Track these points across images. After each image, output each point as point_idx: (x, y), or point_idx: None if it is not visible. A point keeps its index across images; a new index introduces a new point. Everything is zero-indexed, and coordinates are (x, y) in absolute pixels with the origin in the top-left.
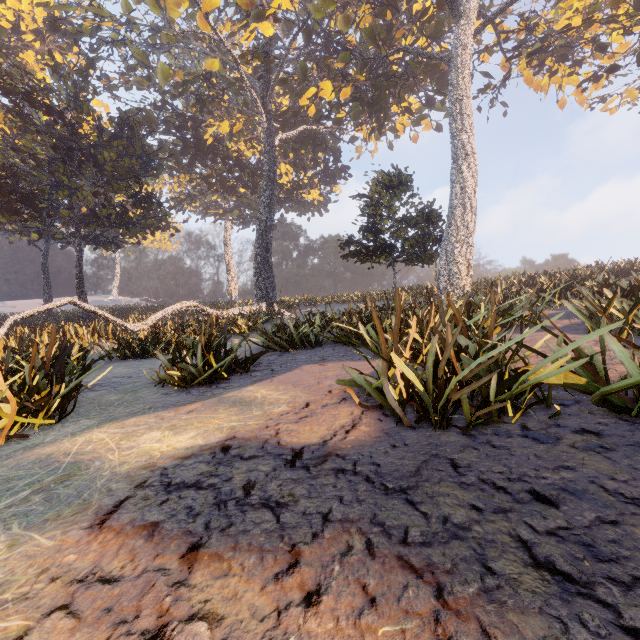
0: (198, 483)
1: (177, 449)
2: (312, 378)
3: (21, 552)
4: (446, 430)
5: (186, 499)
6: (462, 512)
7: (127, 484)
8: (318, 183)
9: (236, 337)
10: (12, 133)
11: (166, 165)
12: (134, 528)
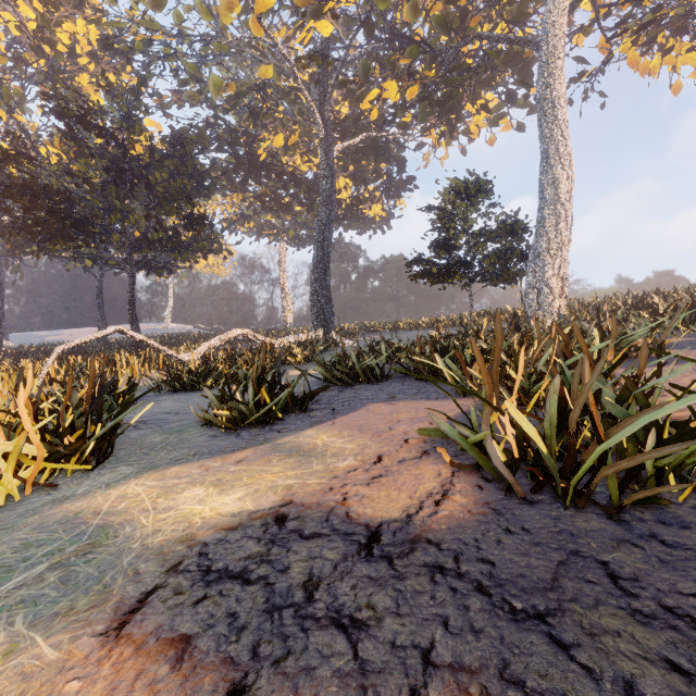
0: (245, 572)
1: (221, 515)
2: (382, 421)
3: (16, 666)
4: (580, 509)
5: (228, 598)
6: (655, 675)
7: (158, 565)
8: (380, 197)
9: (291, 368)
10: (68, 159)
11: (218, 184)
12: (159, 642)
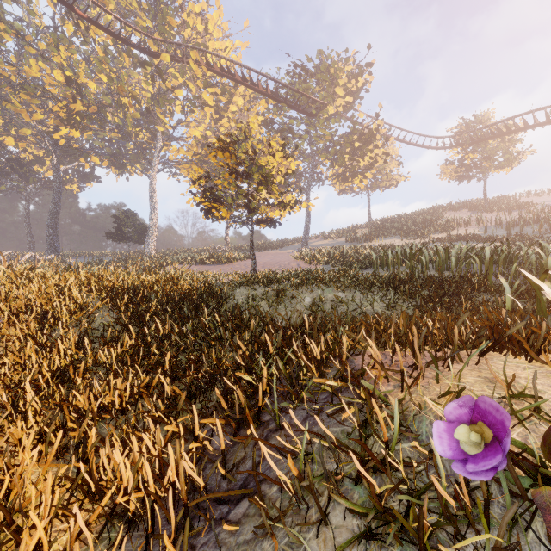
0: None
1: None
2: None
3: None
4: None
5: None
6: None
7: None
8: (77, 181)
9: None
10: None
11: None
12: None
